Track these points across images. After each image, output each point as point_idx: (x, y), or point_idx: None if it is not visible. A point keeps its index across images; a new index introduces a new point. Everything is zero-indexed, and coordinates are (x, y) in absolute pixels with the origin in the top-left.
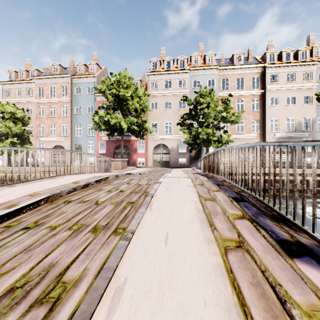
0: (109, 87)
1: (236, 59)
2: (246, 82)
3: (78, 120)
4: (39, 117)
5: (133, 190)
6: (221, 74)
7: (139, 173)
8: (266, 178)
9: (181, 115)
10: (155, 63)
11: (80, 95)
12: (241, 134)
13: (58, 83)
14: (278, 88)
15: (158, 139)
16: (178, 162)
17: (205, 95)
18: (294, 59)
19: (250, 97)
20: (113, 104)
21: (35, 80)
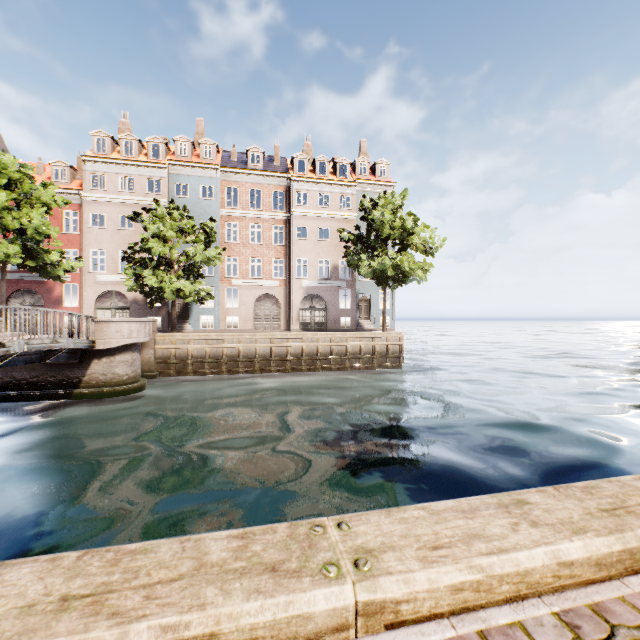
0: None
1: (252, 158)
2: (265, 197)
3: None
4: None
5: None
6: (225, 180)
7: None
8: (248, 346)
9: (131, 244)
10: (103, 141)
11: None
12: (257, 280)
13: None
14: (307, 214)
15: (106, 281)
16: None
17: (159, 216)
18: (334, 173)
19: (271, 222)
20: None
21: None
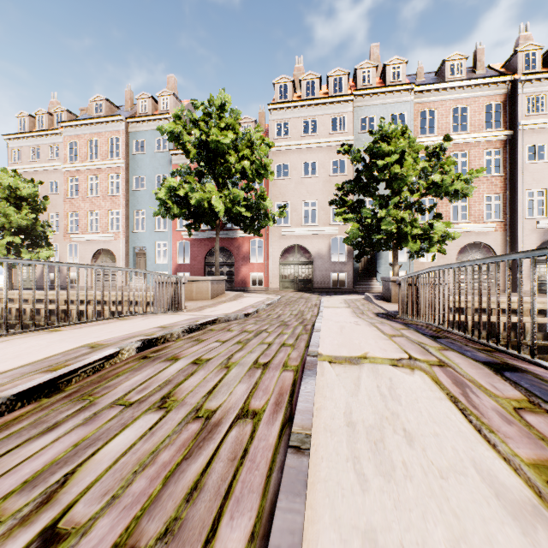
0: (189, 128)
1: (451, 69)
2: (472, 115)
3: (139, 201)
4: (70, 197)
5: (132, 520)
6: (418, 102)
7: (245, 313)
8: (540, 322)
9: (337, 185)
10: (284, 87)
11: (143, 154)
12: (461, 224)
13: (103, 133)
14: (545, 125)
15: (289, 235)
16: (329, 281)
17: (393, 136)
18: None
19: (481, 146)
20: (198, 164)
21: (63, 130)
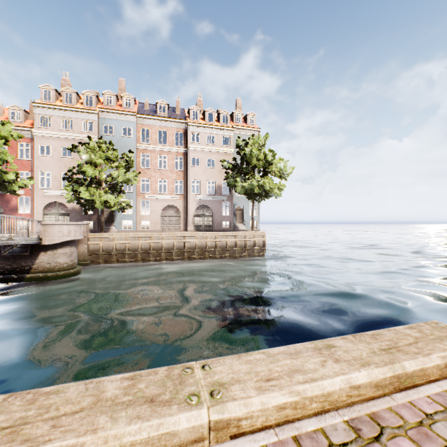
0: None
1: (160, 108)
2: (169, 136)
3: None
4: None
5: None
6: (140, 123)
7: None
8: (156, 242)
9: (70, 168)
10: (49, 92)
11: None
12: (163, 195)
13: None
14: (199, 149)
15: (51, 195)
16: None
17: (91, 148)
18: (218, 121)
19: (173, 154)
20: None
21: None
